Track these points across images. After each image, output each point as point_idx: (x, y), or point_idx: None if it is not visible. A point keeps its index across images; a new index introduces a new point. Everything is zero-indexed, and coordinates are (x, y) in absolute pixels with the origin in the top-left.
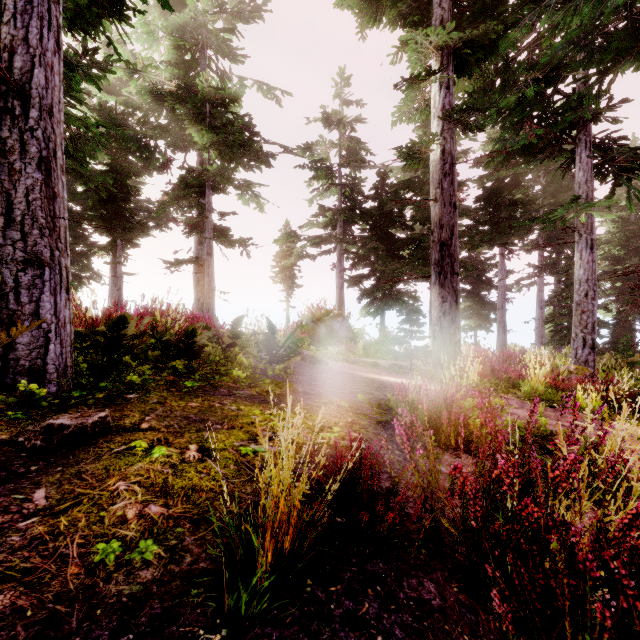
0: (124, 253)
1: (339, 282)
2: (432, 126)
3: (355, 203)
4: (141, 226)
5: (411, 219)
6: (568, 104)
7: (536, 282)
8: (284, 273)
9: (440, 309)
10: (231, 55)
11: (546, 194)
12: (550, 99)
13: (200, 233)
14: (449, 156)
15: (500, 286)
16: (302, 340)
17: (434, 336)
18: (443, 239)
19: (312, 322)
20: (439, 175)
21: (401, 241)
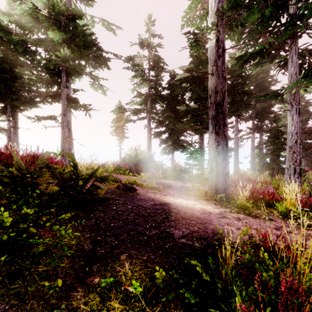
0: (12, 114)
1: (148, 135)
2: (210, 23)
3: (157, 91)
4: (30, 100)
5: (189, 98)
6: (291, 20)
7: (250, 137)
8: (118, 130)
9: (216, 150)
10: (85, 0)
11: (256, 91)
12: (279, 18)
13: (59, 101)
14: (222, 43)
15: (235, 138)
16: (106, 178)
17: (212, 169)
18: (218, 101)
19: (132, 158)
20: (215, 57)
21: (183, 112)
